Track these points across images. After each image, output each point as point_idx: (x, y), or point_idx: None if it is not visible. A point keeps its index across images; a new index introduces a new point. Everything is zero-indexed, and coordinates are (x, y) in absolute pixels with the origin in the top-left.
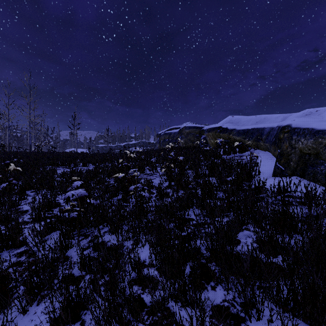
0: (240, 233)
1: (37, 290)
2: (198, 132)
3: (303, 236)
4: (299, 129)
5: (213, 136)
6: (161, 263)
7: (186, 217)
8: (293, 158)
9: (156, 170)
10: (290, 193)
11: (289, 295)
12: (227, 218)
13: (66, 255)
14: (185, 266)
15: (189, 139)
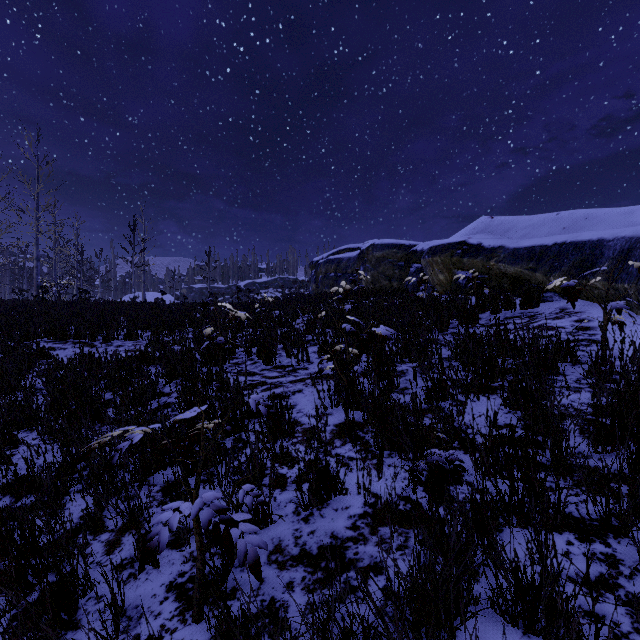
0: None
1: None
2: (404, 257)
3: None
4: None
5: (445, 266)
6: None
7: None
8: None
9: (306, 357)
10: None
11: None
12: None
13: None
14: None
15: (383, 272)
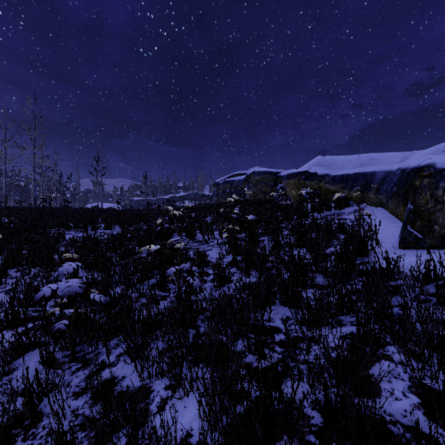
0: (375, 367)
1: None
2: (273, 180)
3: None
4: None
5: (296, 185)
6: None
7: (266, 325)
8: (439, 219)
9: (213, 235)
10: None
11: None
12: (342, 330)
13: (39, 411)
14: None
15: (260, 189)
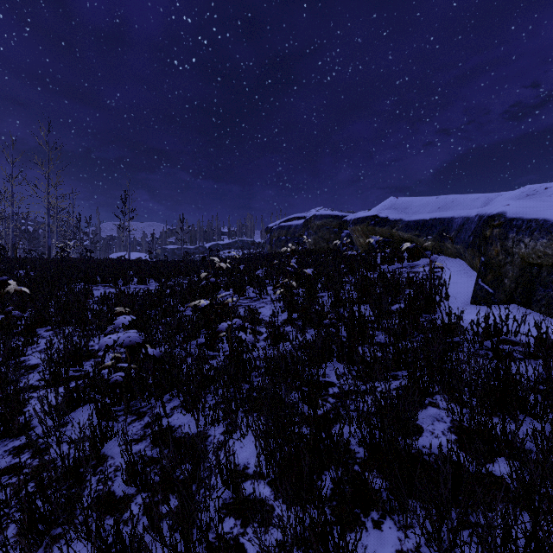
0: (421, 412)
1: (44, 526)
2: (338, 225)
3: (538, 419)
4: (521, 220)
5: (364, 232)
6: (277, 473)
7: (321, 380)
8: (509, 272)
9: (266, 291)
10: (507, 336)
11: (530, 549)
12: (396, 383)
13: (102, 454)
14: (323, 481)
15: (322, 236)
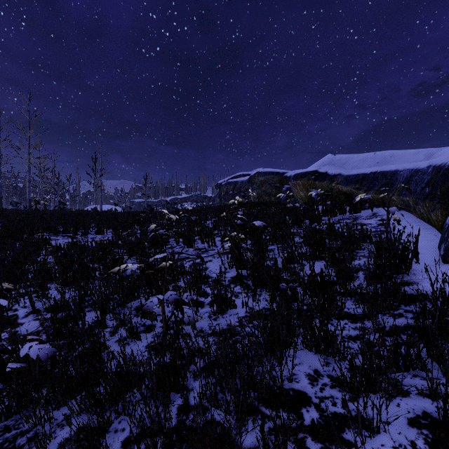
0: None
1: None
2: (278, 181)
3: None
4: None
5: (304, 186)
6: None
7: (287, 388)
8: None
9: (214, 242)
10: None
11: None
12: (407, 404)
13: None
14: None
15: (265, 191)
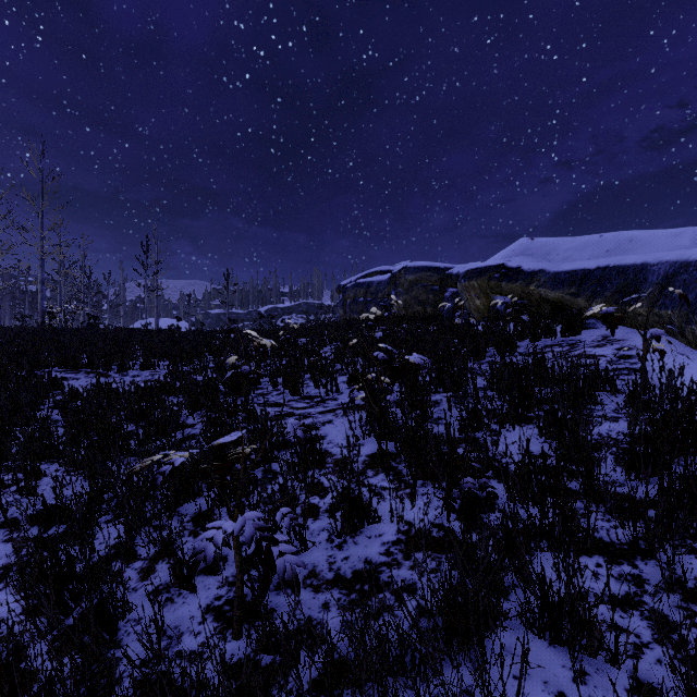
0: None
1: None
2: (438, 281)
3: None
4: None
5: (482, 290)
6: None
7: None
8: None
9: (335, 387)
10: None
11: None
12: None
13: None
14: None
15: (416, 297)
